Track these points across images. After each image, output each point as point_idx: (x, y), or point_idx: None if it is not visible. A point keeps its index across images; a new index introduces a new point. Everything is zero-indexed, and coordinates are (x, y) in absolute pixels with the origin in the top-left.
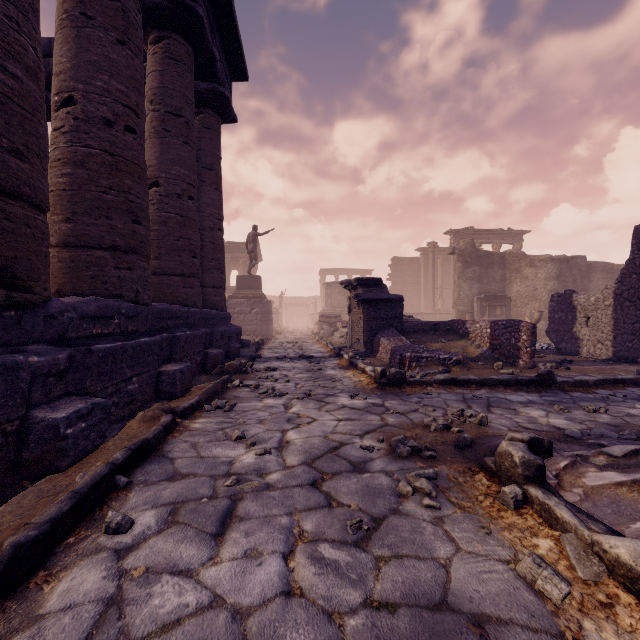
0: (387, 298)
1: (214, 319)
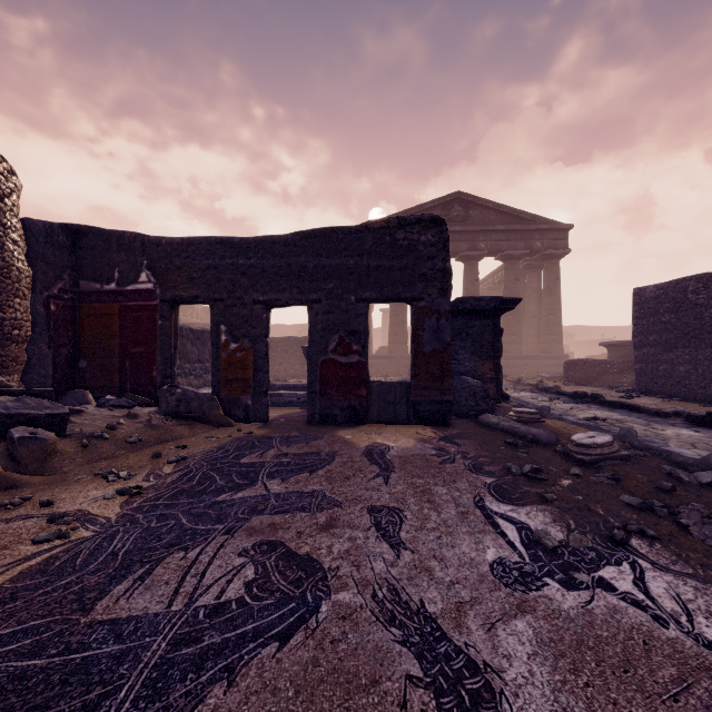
0: (608, 344)
1: (533, 358)
